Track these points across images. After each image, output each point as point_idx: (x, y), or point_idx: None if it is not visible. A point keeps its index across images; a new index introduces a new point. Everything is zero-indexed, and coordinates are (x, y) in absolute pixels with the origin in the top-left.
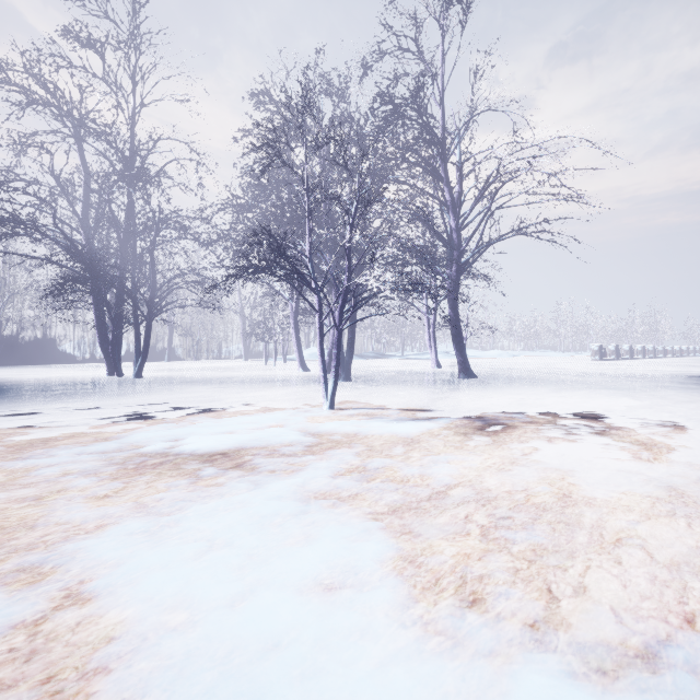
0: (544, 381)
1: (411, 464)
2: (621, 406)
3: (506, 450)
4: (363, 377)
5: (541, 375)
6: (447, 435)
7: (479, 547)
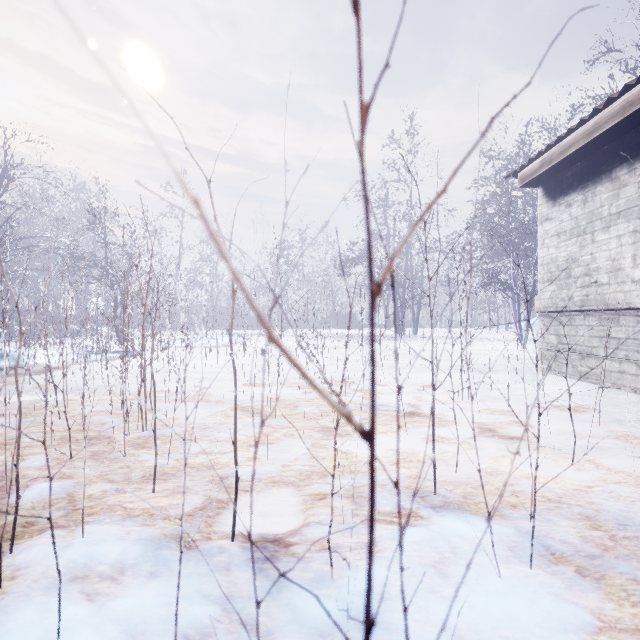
0: None
1: None
2: None
3: None
4: None
5: None
6: None
7: None
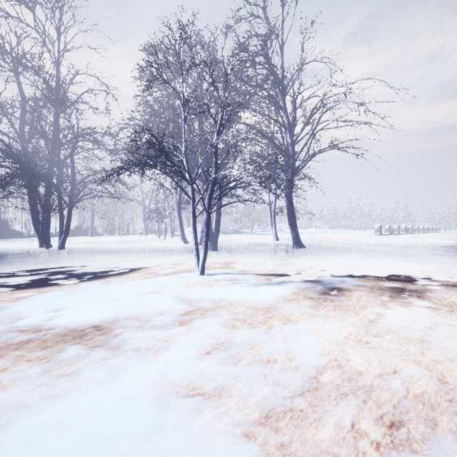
0: (351, 250)
1: (274, 337)
2: (417, 270)
3: (354, 316)
4: (226, 248)
5: (348, 246)
6: (299, 301)
7: None
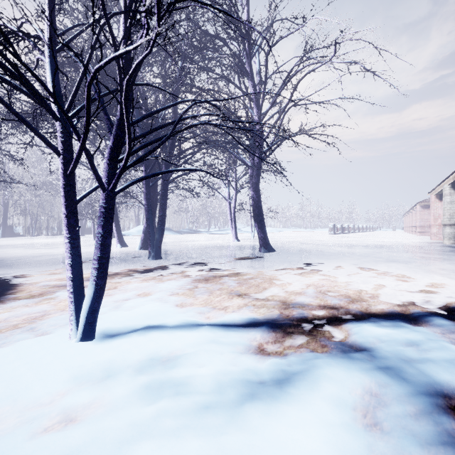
0: (326, 253)
1: None
2: None
3: None
4: (176, 253)
5: (317, 247)
6: None
7: None
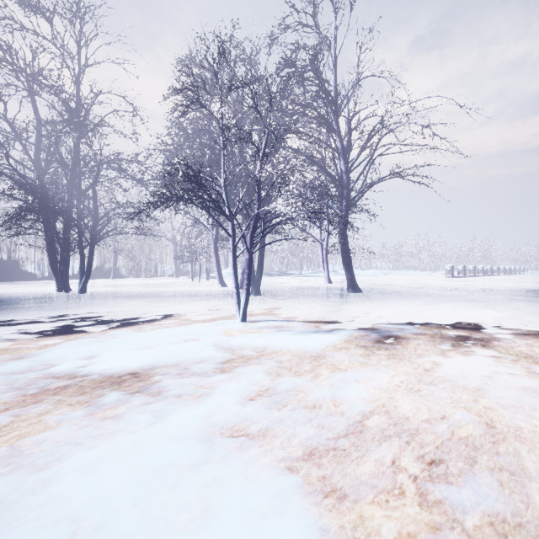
0: (415, 294)
1: (321, 384)
2: (488, 317)
3: (408, 365)
4: (270, 292)
5: (412, 290)
6: (350, 349)
7: (422, 520)
